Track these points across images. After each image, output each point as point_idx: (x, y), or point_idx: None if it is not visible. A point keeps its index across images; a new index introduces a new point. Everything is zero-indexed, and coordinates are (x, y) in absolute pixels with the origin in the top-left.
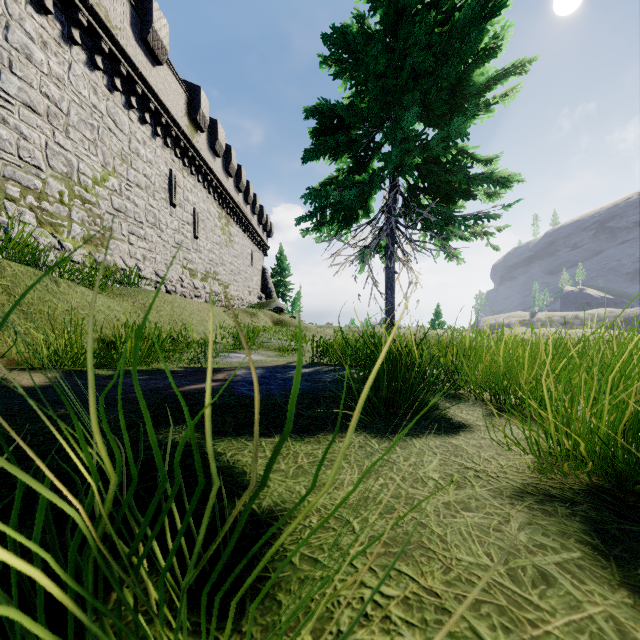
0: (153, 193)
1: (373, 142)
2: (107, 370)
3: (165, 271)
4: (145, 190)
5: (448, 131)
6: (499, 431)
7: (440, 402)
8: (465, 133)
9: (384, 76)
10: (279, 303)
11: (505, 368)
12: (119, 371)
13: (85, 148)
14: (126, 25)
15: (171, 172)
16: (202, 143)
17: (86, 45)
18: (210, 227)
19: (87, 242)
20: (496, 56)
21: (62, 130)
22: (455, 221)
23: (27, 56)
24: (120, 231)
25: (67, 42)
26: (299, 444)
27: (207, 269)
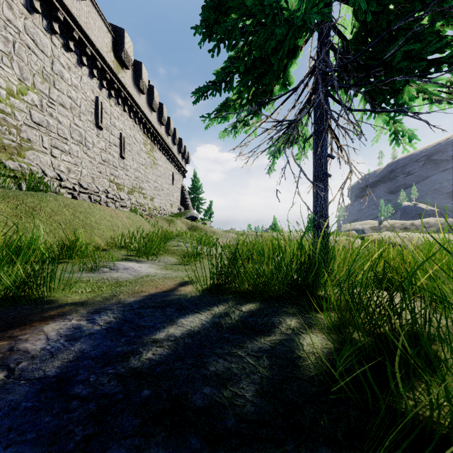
0: (79, 114)
1: None
2: None
3: (91, 183)
4: (70, 110)
5: None
6: None
7: None
8: None
9: None
10: (193, 213)
11: None
12: None
13: None
14: None
15: (97, 99)
16: (127, 79)
17: None
18: (136, 150)
19: None
20: None
21: None
22: (441, 64)
23: None
24: (41, 144)
25: None
26: None
27: (133, 184)
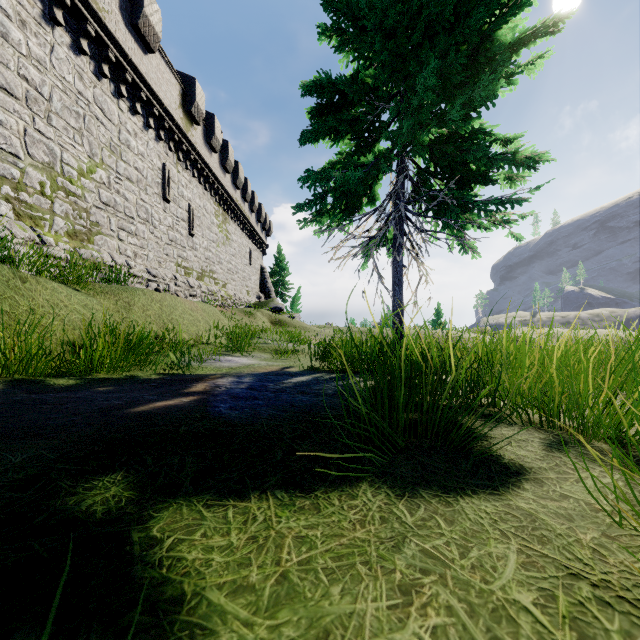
0: (145, 187)
1: (379, 121)
2: (68, 379)
3: (158, 269)
4: (136, 184)
5: (471, 97)
6: (579, 481)
7: (485, 433)
8: (492, 97)
9: (394, 35)
10: (278, 303)
11: (560, 382)
12: (82, 380)
13: (69, 137)
14: (115, 8)
15: (164, 166)
16: (198, 137)
17: (70, 27)
18: (206, 224)
19: (72, 237)
20: (529, 5)
21: (43, 116)
22: (474, 207)
23: (3, 34)
24: (109, 226)
25: (49, 23)
26: (286, 513)
27: (203, 267)
